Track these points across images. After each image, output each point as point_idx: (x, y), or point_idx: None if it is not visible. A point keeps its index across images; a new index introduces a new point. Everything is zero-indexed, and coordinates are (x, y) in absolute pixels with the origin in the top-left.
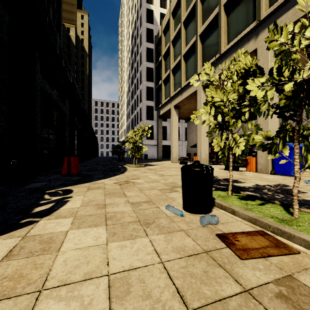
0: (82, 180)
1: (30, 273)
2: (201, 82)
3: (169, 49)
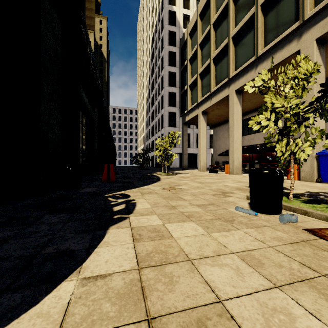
0: (127, 186)
1: (168, 250)
2: (233, 86)
3: (197, 52)
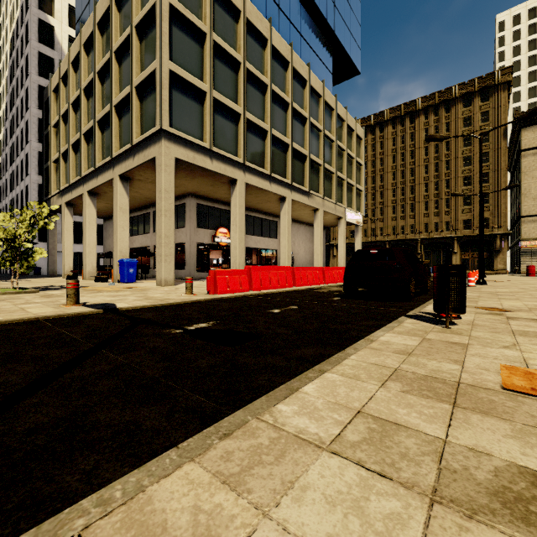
0: None
1: None
2: (86, 187)
3: (59, 125)
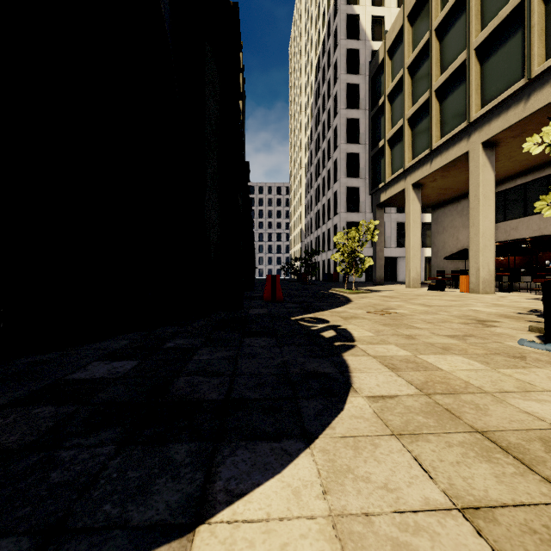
0: (309, 308)
1: (449, 381)
2: (478, 136)
3: (403, 81)
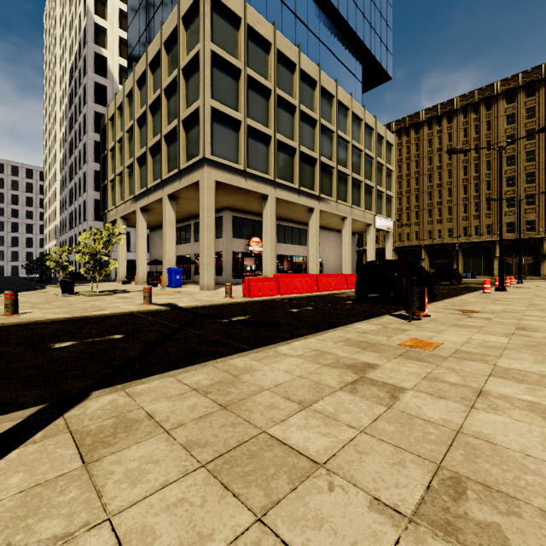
0: None
1: None
2: (139, 204)
3: (115, 149)
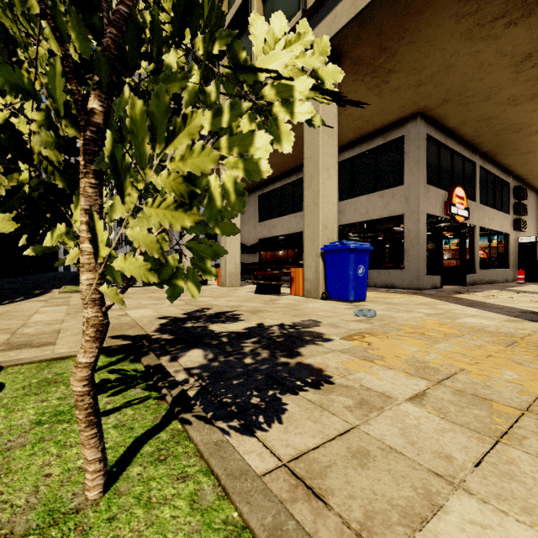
0: None
1: None
2: None
3: None
